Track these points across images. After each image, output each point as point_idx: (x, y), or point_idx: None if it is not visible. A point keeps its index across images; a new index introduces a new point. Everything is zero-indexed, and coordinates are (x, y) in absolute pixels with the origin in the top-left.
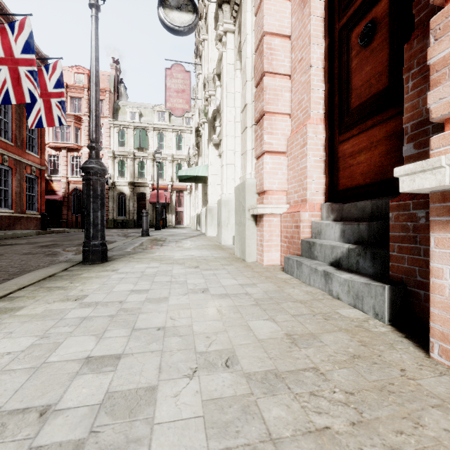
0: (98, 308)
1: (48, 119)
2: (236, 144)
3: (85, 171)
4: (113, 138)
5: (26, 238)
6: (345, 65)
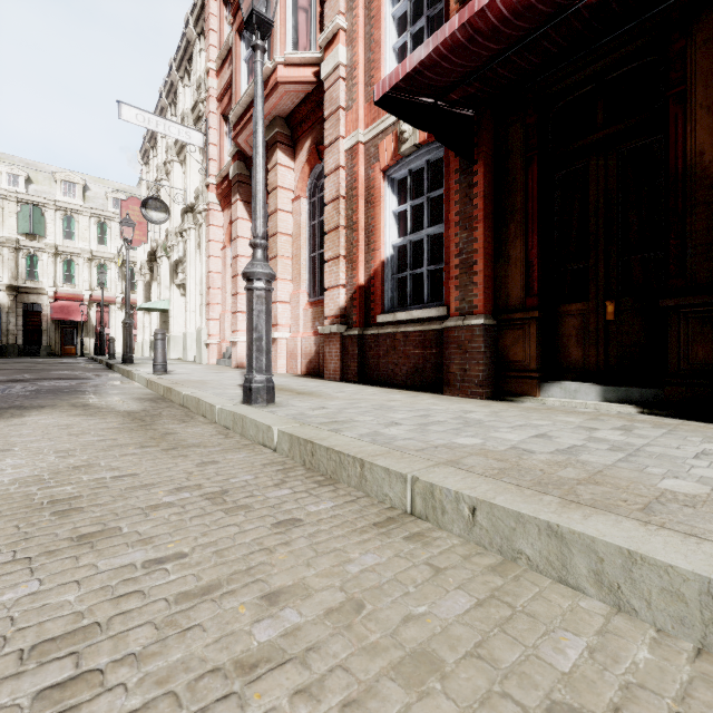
0: None
1: None
2: (197, 300)
3: (125, 324)
4: None
5: None
6: None
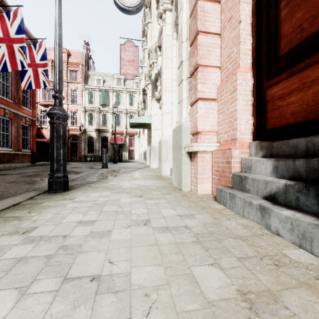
0: (40, 244)
1: (35, 83)
2: (173, 97)
3: (50, 116)
4: (84, 98)
5: (18, 169)
6: (273, 16)
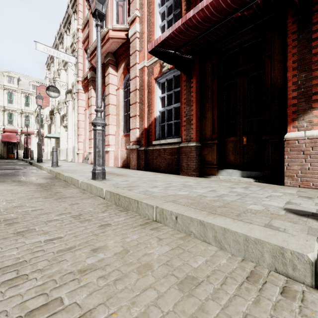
0: None
1: None
2: (73, 133)
3: (38, 144)
4: None
5: None
6: None
